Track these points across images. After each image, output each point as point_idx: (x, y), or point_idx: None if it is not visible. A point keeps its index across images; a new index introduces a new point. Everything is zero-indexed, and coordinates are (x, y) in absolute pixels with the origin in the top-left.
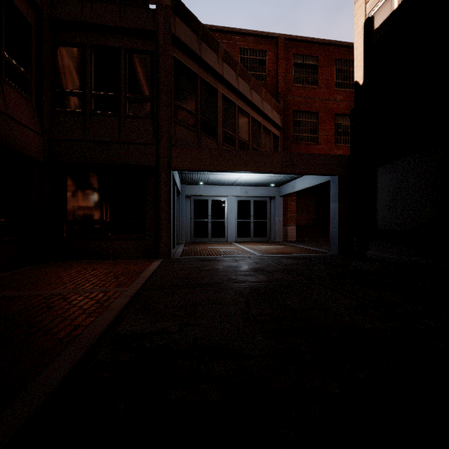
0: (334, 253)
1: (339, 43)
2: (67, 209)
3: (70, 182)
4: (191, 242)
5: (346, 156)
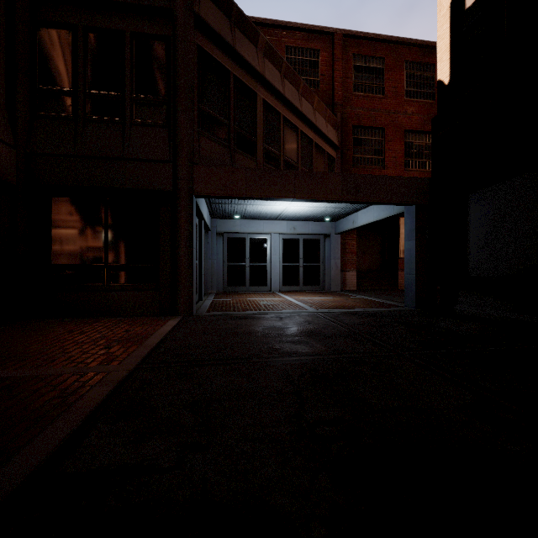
0: (410, 307)
1: (410, 41)
2: (52, 249)
3: (56, 212)
4: (224, 292)
5: (427, 180)
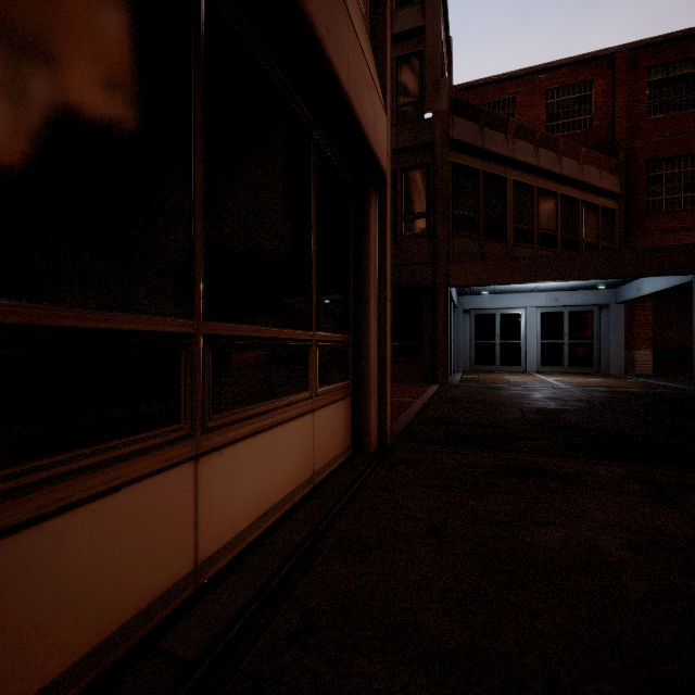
0: None
1: None
2: None
3: None
4: (471, 371)
5: None
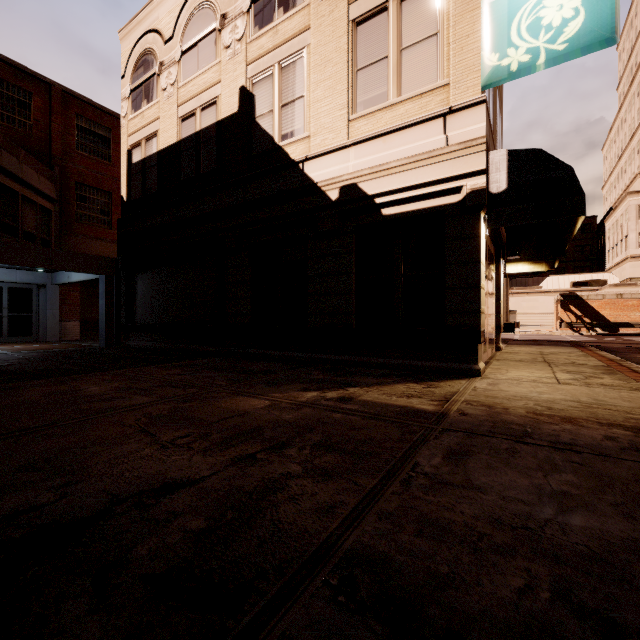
0: (102, 346)
1: None
2: None
3: None
4: None
5: (114, 259)
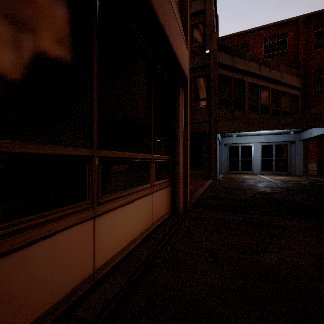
0: None
1: None
2: None
3: None
4: (227, 173)
5: None
